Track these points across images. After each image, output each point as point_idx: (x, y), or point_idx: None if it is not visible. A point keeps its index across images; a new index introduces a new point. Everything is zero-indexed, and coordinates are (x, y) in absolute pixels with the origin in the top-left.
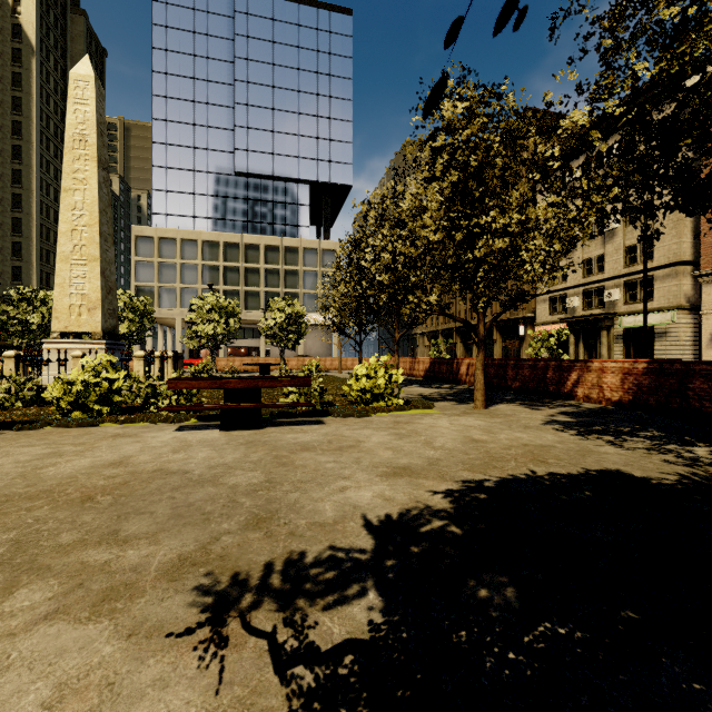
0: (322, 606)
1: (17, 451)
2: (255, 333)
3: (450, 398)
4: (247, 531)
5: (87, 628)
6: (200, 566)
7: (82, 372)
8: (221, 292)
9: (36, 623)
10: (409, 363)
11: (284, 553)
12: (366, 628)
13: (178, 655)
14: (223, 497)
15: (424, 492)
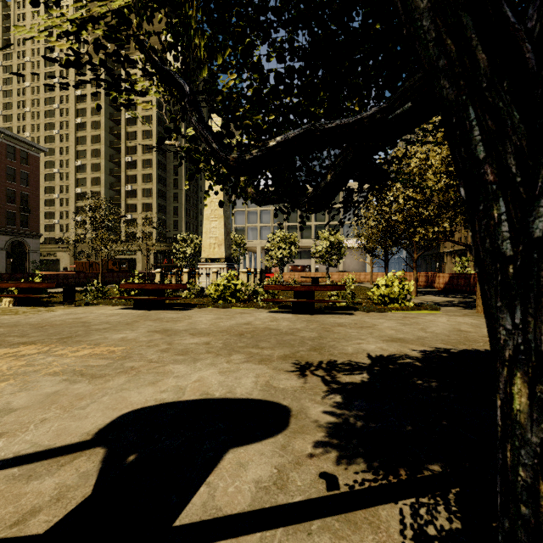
0: (342, 374)
1: (204, 316)
2: (307, 255)
3: (458, 305)
4: (310, 351)
5: (259, 366)
6: (293, 358)
7: (223, 280)
8: (285, 227)
9: (243, 362)
10: (431, 277)
11: (327, 359)
12: (360, 381)
13: (290, 375)
14: (298, 340)
15: (407, 349)
